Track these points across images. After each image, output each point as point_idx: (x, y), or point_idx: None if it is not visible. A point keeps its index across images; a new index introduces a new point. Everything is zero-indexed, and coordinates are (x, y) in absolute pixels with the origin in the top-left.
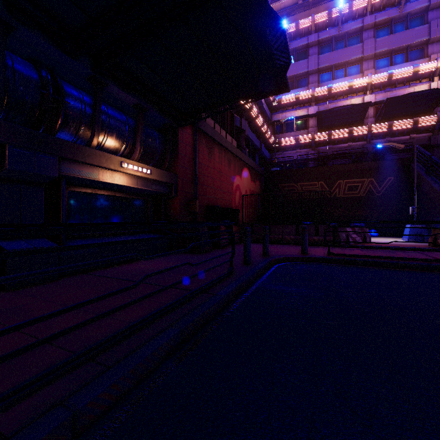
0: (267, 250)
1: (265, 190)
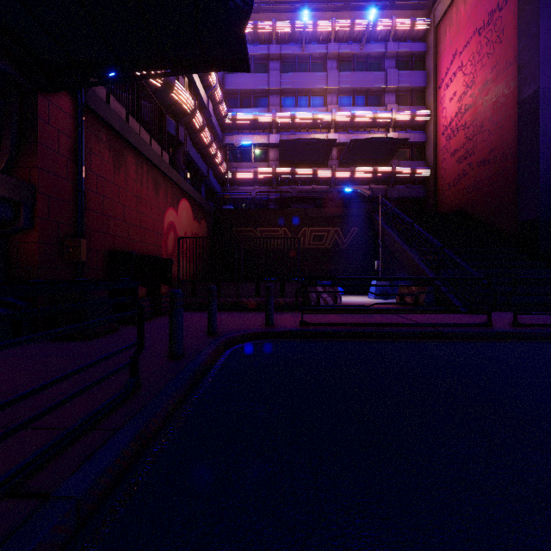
0: (213, 325)
1: (214, 234)
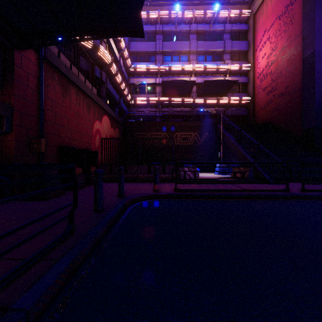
0: (122, 191)
1: (123, 136)
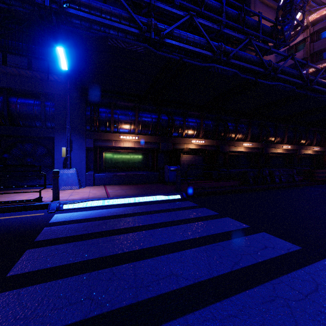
0: None
1: None
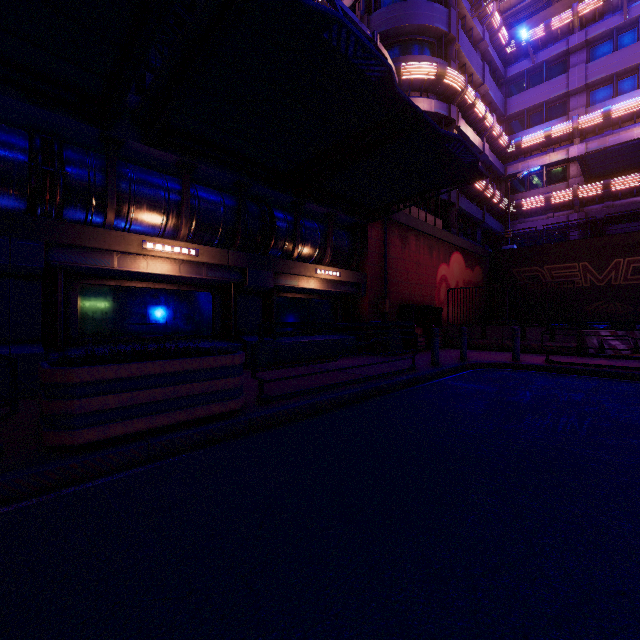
0: (464, 354)
1: (490, 278)
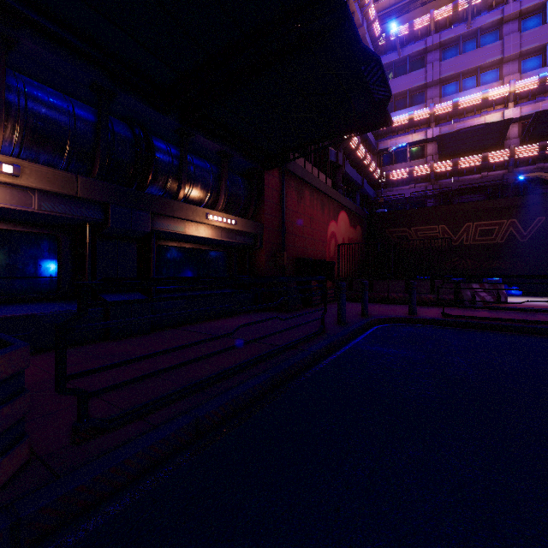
0: (365, 309)
1: (368, 236)
